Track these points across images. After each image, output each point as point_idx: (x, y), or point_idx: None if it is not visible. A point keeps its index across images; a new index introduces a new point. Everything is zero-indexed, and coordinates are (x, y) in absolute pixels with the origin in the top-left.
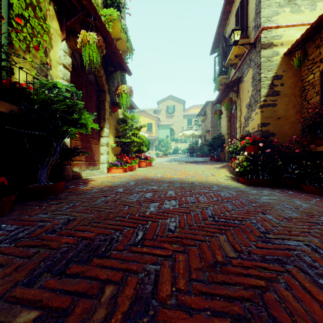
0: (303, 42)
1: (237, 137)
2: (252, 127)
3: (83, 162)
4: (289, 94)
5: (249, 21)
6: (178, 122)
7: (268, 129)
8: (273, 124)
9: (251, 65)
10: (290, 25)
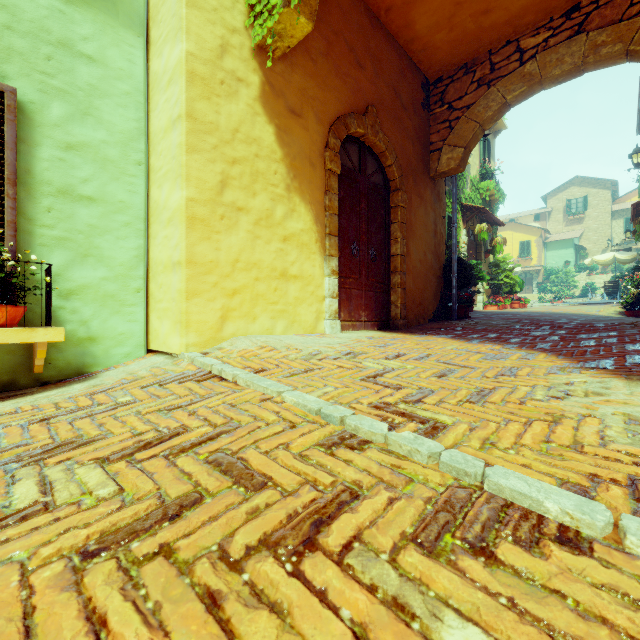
0: None
1: None
2: None
3: None
4: None
5: None
6: (598, 229)
7: None
8: None
9: None
10: None
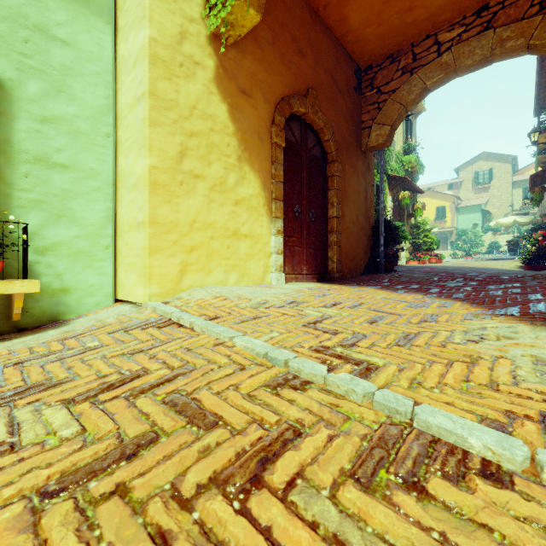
0: None
1: None
2: None
3: None
4: None
5: None
6: (501, 197)
7: None
8: None
9: None
10: None
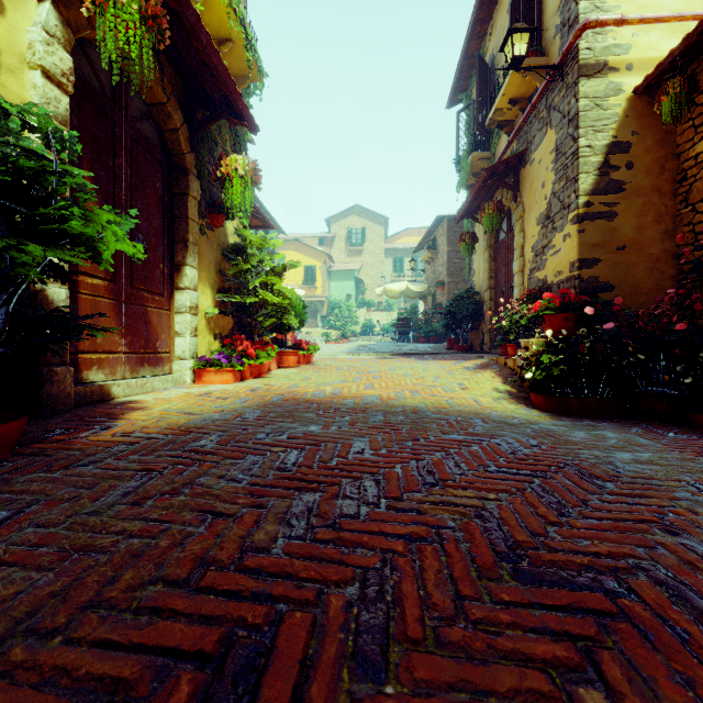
0: (685, 58)
1: (516, 295)
2: (555, 270)
3: (120, 357)
4: (648, 188)
5: (545, 15)
6: (374, 265)
7: (597, 275)
8: (609, 262)
9: (551, 120)
10: (651, 19)
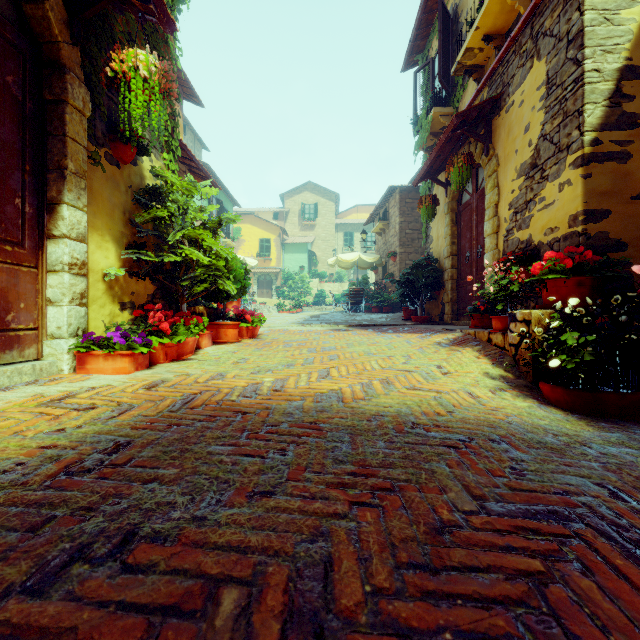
0: None
1: (488, 260)
2: (546, 227)
3: None
4: None
5: None
6: (326, 239)
7: (607, 231)
8: (621, 214)
9: (539, 50)
10: None
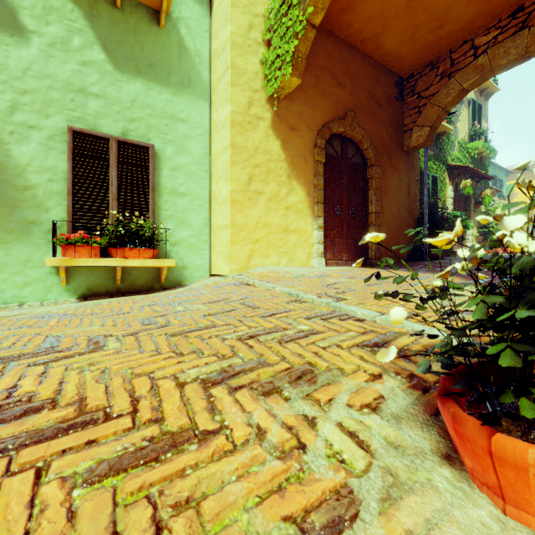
0: None
1: None
2: None
3: (456, 247)
4: None
5: None
6: None
7: None
8: None
9: None
10: None
